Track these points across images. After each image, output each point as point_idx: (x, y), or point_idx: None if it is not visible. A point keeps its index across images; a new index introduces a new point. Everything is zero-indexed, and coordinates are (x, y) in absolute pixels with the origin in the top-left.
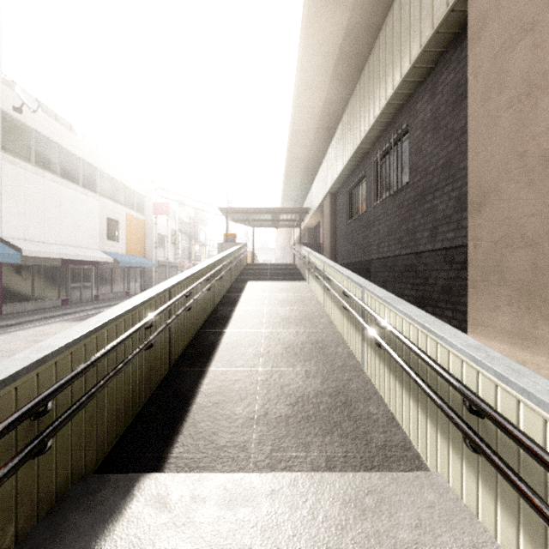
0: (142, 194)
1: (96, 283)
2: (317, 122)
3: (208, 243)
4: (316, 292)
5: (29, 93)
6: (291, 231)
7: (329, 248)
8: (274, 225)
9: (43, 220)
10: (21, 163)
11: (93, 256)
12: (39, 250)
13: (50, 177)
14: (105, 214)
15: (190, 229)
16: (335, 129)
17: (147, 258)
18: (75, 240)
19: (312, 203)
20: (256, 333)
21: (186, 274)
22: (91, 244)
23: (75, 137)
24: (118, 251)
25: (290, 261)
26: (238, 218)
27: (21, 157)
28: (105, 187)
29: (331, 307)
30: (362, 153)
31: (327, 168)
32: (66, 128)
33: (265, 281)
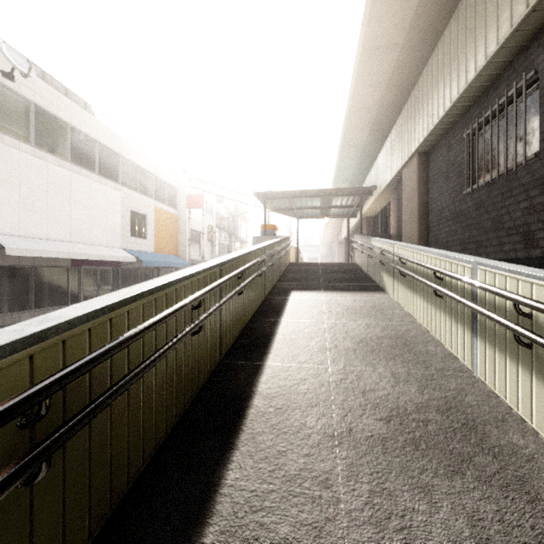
0: (175, 186)
1: (118, 286)
2: (411, 18)
3: (249, 240)
4: (425, 320)
5: (22, 55)
6: (340, 224)
7: (417, 238)
8: (324, 214)
9: (46, 213)
10: (15, 142)
11: (108, 255)
12: (31, 248)
13: (55, 161)
14: (128, 207)
15: (230, 225)
16: (441, 32)
17: (179, 257)
18: (89, 237)
19: (378, 180)
20: (317, 515)
21: (71, 311)
22: (111, 242)
23: (90, 116)
24: (145, 249)
25: (338, 258)
26: (280, 206)
27: (15, 135)
28: (129, 176)
29: (542, 400)
30: (531, 30)
31: (413, 115)
32: (78, 105)
33: (318, 292)
